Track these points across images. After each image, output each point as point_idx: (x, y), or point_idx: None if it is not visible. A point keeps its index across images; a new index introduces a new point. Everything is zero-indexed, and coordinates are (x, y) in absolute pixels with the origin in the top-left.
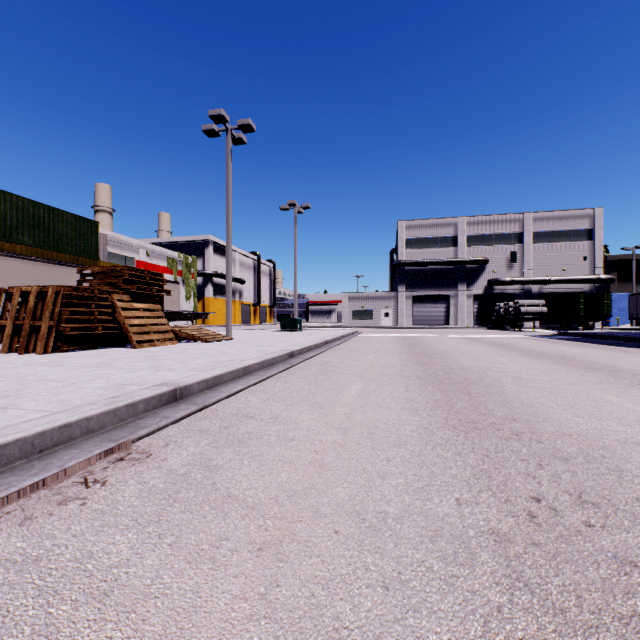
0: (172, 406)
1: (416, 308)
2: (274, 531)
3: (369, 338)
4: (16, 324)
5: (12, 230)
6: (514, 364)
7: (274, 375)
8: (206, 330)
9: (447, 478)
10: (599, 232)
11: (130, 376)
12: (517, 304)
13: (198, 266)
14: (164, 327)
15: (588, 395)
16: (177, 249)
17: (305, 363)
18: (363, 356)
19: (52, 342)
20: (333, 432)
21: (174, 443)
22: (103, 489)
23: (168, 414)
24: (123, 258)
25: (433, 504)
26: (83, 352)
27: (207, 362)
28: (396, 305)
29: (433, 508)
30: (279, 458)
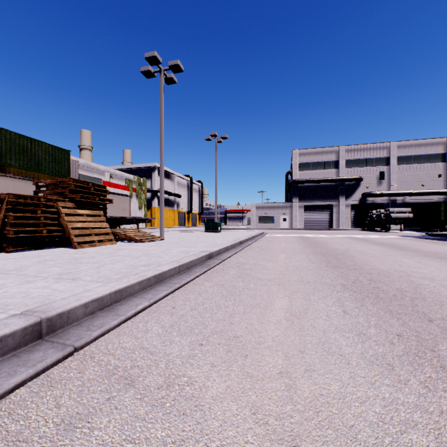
0: (24, 351)
1: (306, 215)
2: None
3: (274, 238)
4: None
5: (2, 156)
6: (428, 268)
7: (190, 281)
8: (143, 232)
9: None
10: None
11: (15, 291)
12: (388, 211)
13: (148, 185)
14: (105, 230)
15: None
16: (133, 173)
17: (222, 264)
18: (275, 256)
19: None
20: None
21: None
22: None
23: None
24: (93, 179)
25: None
26: (25, 252)
27: (123, 267)
28: (291, 212)
29: None
30: None
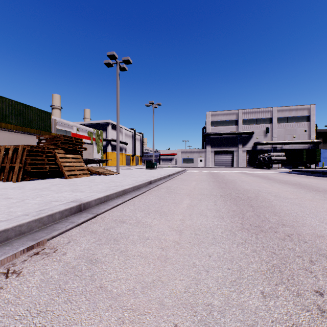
0: (78, 214)
1: (216, 157)
2: (129, 324)
3: (192, 173)
4: (2, 166)
5: (6, 117)
6: (273, 188)
7: (140, 194)
8: (105, 169)
9: (251, 272)
10: (313, 117)
11: (57, 195)
12: (270, 155)
13: (103, 136)
14: (83, 167)
15: (323, 208)
16: (93, 127)
17: (157, 187)
18: (189, 183)
19: (21, 175)
20: (173, 233)
21: (73, 241)
22: (16, 279)
23: (74, 220)
24: (65, 131)
25: (245, 297)
26: (38, 181)
27: (103, 187)
28: (205, 155)
29: (246, 301)
30: (138, 253)
